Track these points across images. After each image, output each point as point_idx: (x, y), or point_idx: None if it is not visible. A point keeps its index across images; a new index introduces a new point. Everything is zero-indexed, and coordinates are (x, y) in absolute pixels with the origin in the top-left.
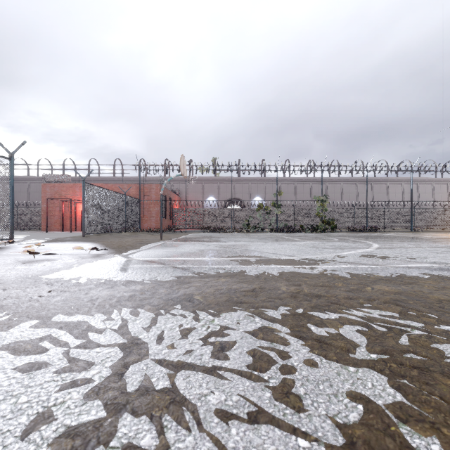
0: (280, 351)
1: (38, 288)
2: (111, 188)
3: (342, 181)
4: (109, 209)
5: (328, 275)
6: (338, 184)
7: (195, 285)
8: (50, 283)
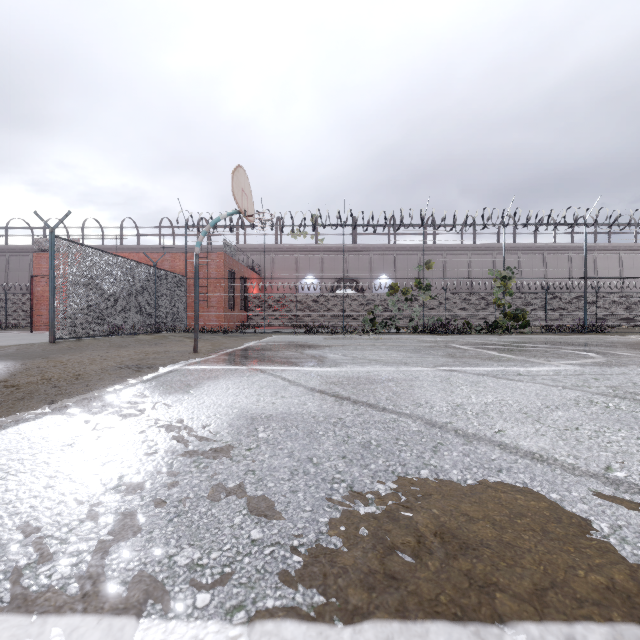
0: None
1: None
2: (144, 260)
3: (520, 249)
4: (118, 291)
5: None
6: (514, 255)
7: None
8: None
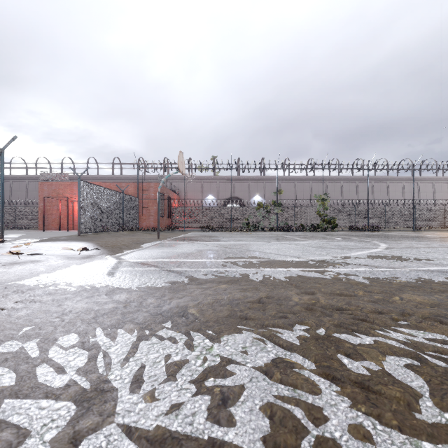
0: (309, 408)
1: (4, 298)
2: (109, 187)
3: (342, 179)
4: (106, 207)
5: (343, 280)
6: (338, 183)
7: (191, 294)
8: (21, 291)
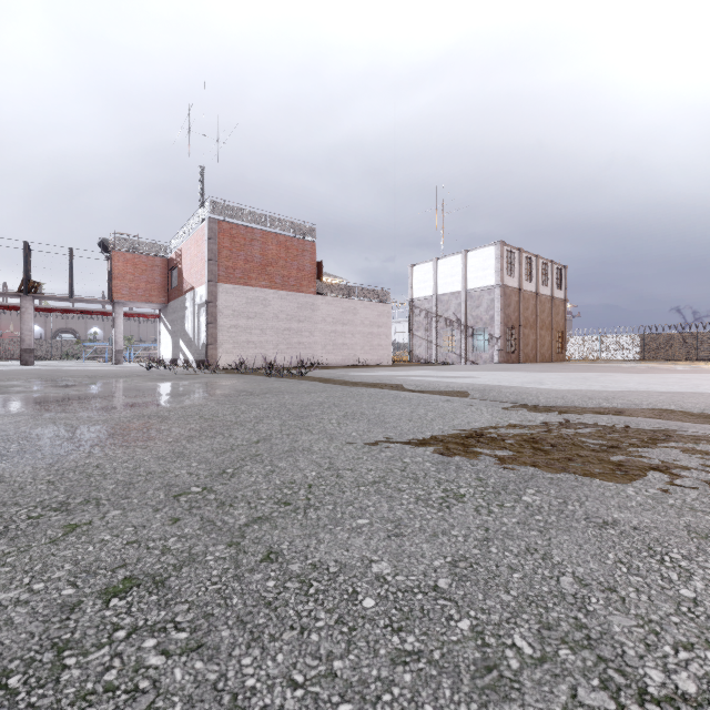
0: None
1: None
2: None
3: None
4: None
5: None
6: None
7: None
8: None
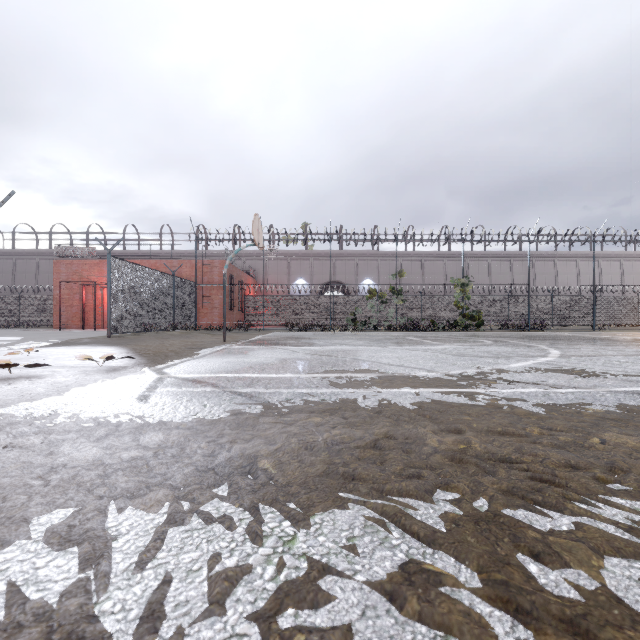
0: None
1: None
2: (155, 267)
3: (489, 256)
4: (149, 296)
5: (505, 409)
6: (484, 261)
7: (265, 433)
8: None
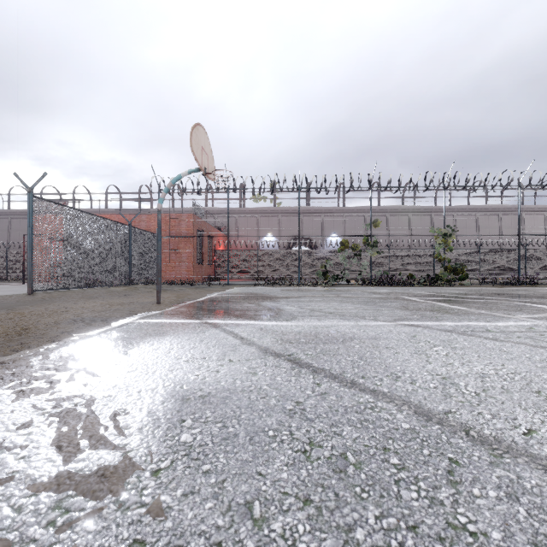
0: None
1: None
2: (124, 221)
3: (455, 210)
4: (95, 247)
5: None
6: (449, 216)
7: None
8: None
